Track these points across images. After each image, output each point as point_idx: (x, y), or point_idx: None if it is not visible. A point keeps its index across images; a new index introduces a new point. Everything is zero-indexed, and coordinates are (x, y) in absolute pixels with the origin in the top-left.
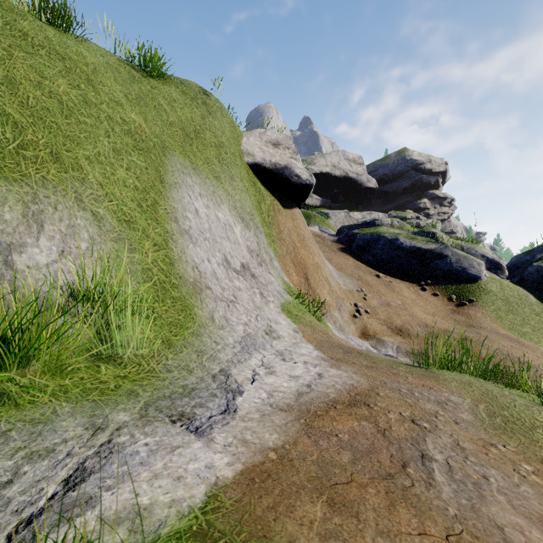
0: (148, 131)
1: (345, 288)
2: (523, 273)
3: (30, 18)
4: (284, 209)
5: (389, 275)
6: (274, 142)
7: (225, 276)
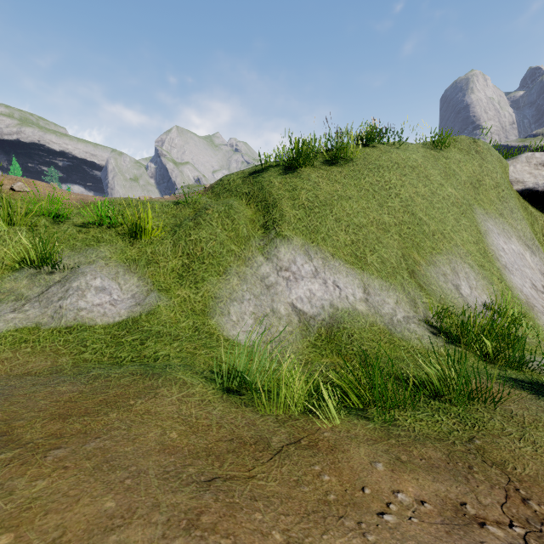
0: (459, 196)
1: None
2: None
3: (391, 150)
4: None
5: None
6: None
7: (537, 297)
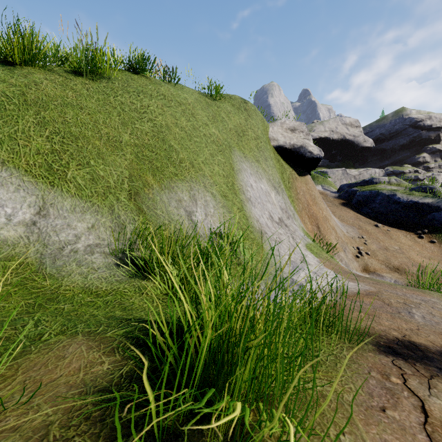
0: (221, 138)
1: (348, 235)
2: None
3: (163, 84)
4: (299, 176)
5: (387, 225)
6: (291, 128)
7: (272, 226)
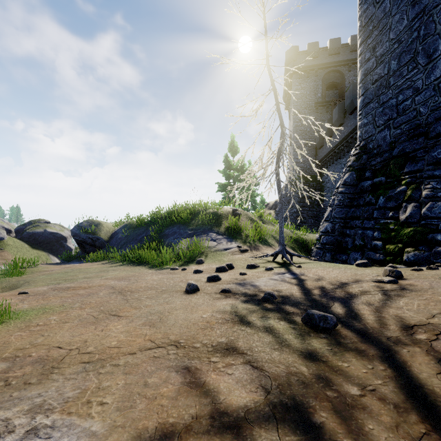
0: None
1: None
2: (22, 235)
3: None
4: None
5: None
6: None
7: None
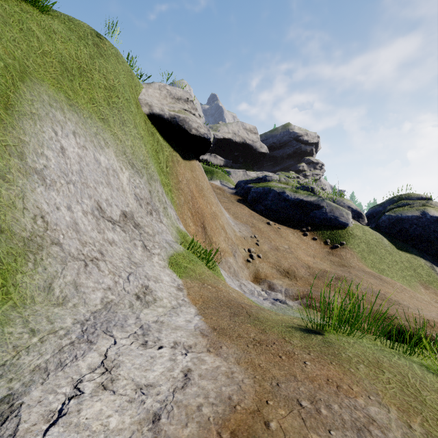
0: (0, 49)
1: (240, 235)
2: (378, 221)
3: None
4: (183, 160)
5: (278, 222)
6: (174, 96)
7: (92, 226)
